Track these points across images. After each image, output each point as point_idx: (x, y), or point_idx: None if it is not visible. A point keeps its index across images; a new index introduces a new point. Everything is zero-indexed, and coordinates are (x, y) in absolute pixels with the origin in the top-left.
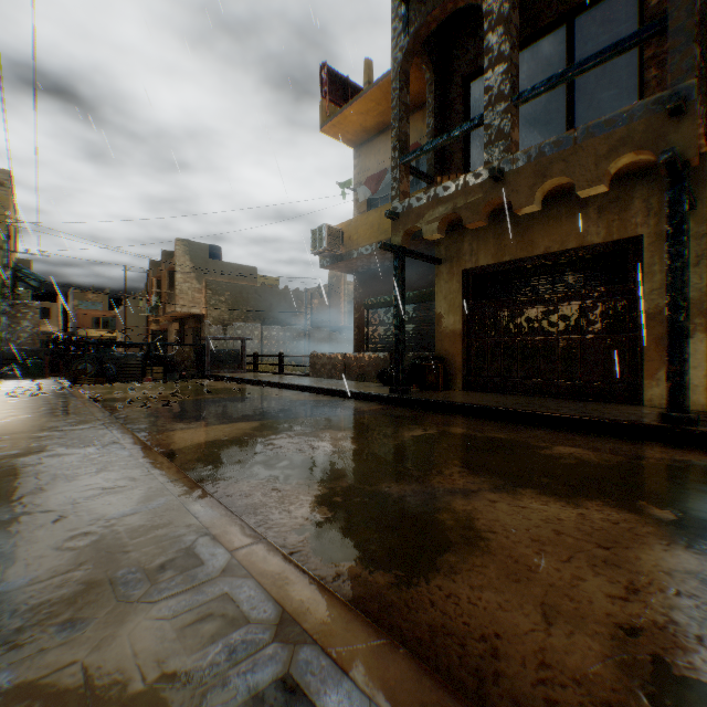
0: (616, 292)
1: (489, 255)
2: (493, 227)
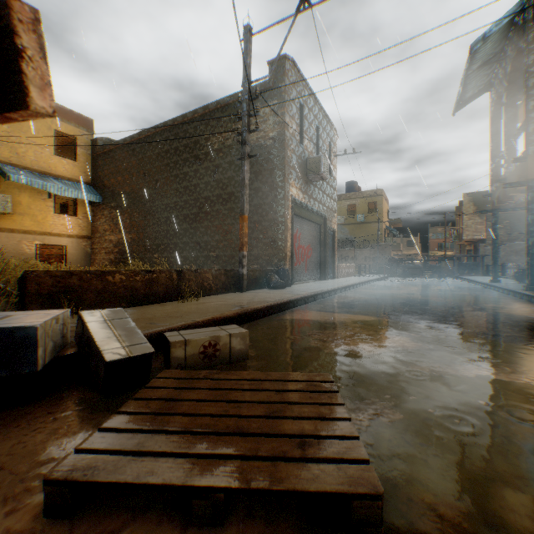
0: None
1: None
2: None
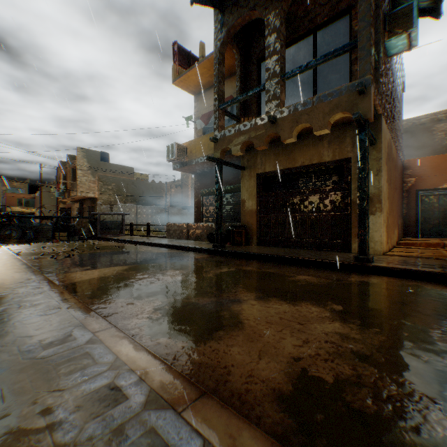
0: (338, 189)
1: (272, 166)
2: (273, 149)
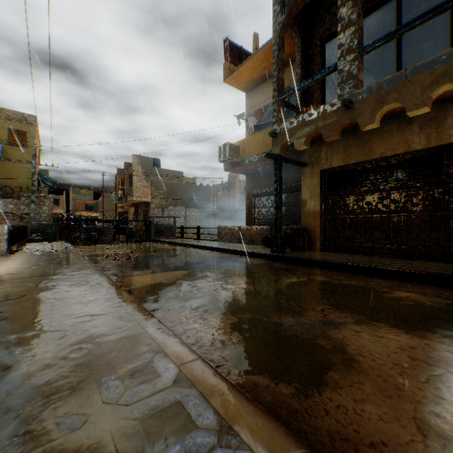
0: (434, 183)
1: (340, 160)
2: (342, 140)
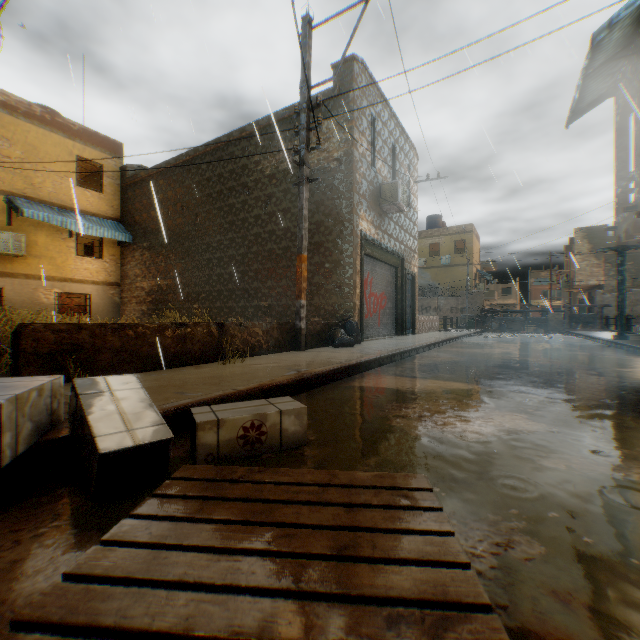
0: None
1: None
2: None
